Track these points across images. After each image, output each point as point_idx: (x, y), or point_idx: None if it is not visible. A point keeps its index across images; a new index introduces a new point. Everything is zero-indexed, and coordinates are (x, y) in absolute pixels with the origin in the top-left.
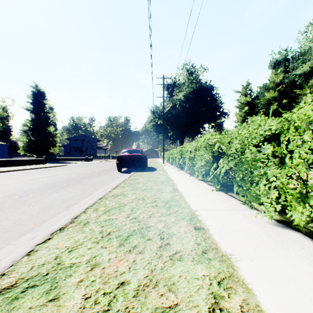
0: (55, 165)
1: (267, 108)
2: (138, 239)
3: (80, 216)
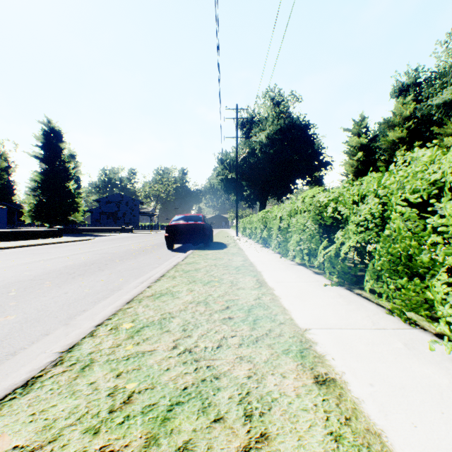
0: (74, 239)
1: (391, 155)
2: (193, 420)
3: (80, 346)
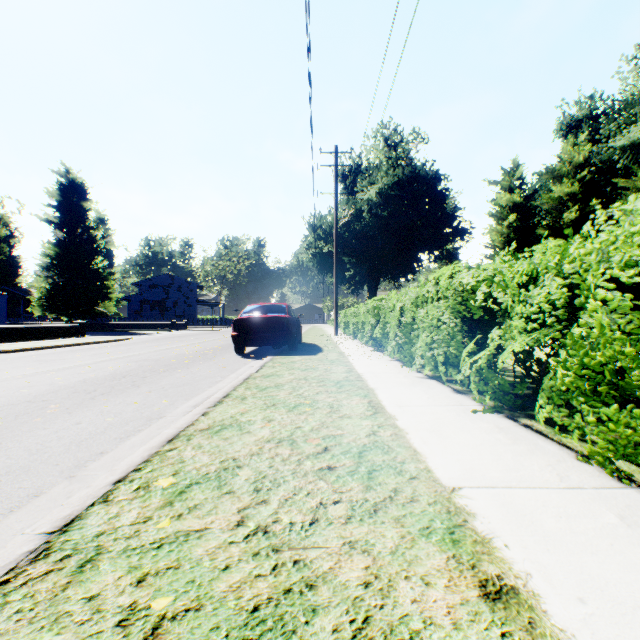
0: (101, 339)
1: (557, 218)
2: None
3: (84, 522)
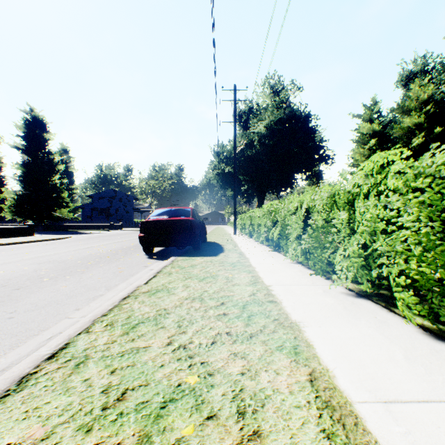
0: (42, 238)
1: (407, 143)
2: None
3: None
